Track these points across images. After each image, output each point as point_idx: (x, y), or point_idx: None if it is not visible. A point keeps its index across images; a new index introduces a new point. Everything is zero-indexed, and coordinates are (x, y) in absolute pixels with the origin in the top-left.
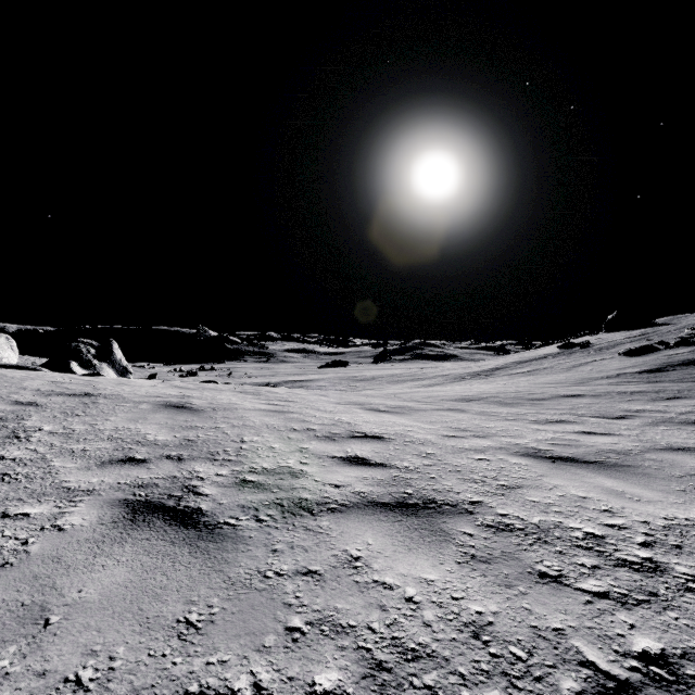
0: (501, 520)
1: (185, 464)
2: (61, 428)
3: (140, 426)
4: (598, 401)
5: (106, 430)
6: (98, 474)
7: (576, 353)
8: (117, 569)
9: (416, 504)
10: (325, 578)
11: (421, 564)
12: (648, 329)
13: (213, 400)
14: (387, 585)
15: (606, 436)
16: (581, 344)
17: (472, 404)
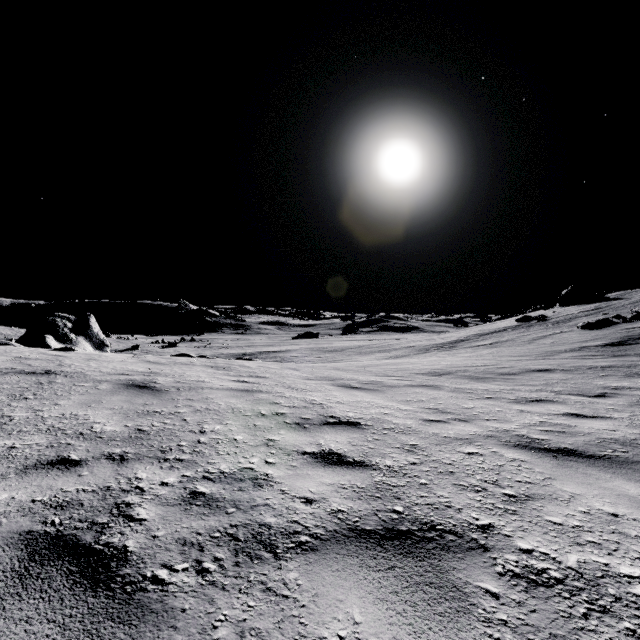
0: (527, 563)
1: (126, 467)
2: None
3: (91, 412)
4: (571, 376)
5: (50, 418)
6: (12, 485)
7: (534, 326)
8: None
9: (410, 532)
10: None
11: None
12: (602, 303)
13: (180, 377)
14: None
15: (597, 419)
16: (538, 318)
17: (443, 379)
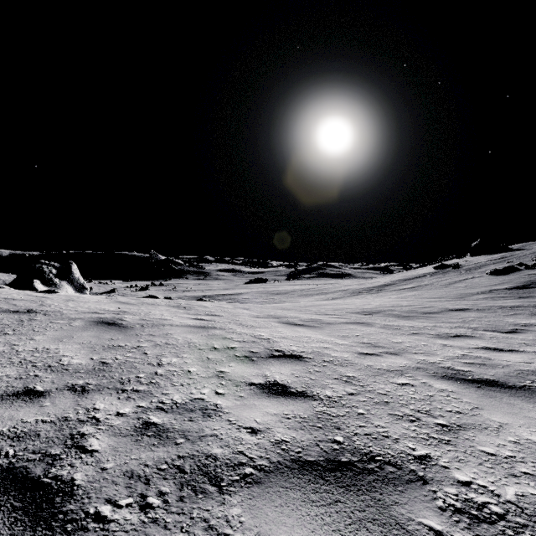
0: (467, 496)
1: (86, 398)
2: None
3: (61, 346)
4: (485, 315)
5: (23, 352)
6: None
7: (449, 272)
8: None
9: (351, 463)
10: None
11: None
12: (506, 253)
13: (146, 315)
14: None
15: (513, 352)
16: (452, 265)
17: (374, 317)
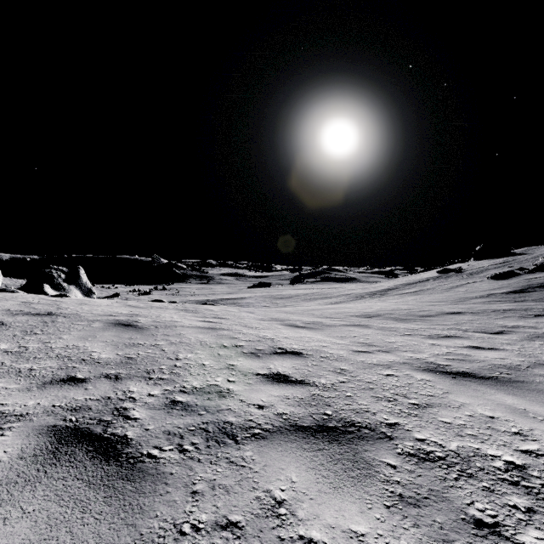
0: (420, 447)
1: (121, 383)
2: (16, 346)
3: (88, 344)
4: (478, 317)
5: (57, 348)
6: (36, 395)
7: (452, 277)
8: (19, 524)
9: (336, 427)
10: (246, 533)
11: (349, 509)
12: (509, 258)
13: (157, 318)
14: (314, 543)
15: (493, 350)
16: (455, 270)
17: (373, 320)
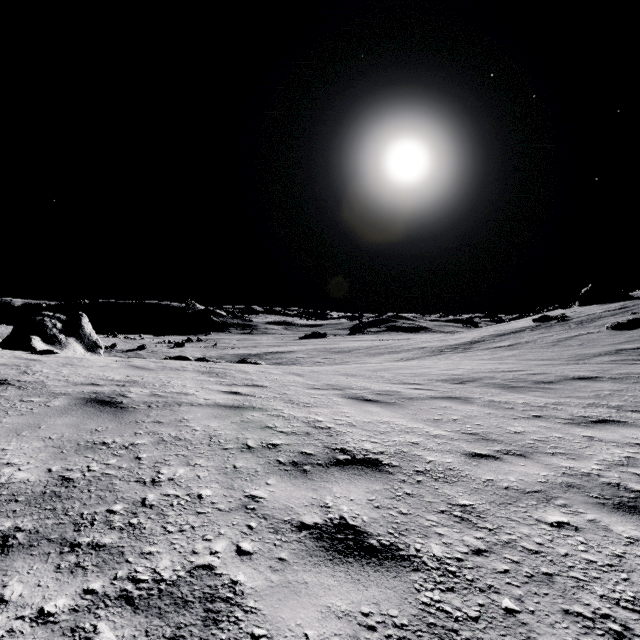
0: None
1: None
2: None
3: (13, 444)
4: (625, 386)
5: None
6: None
7: (555, 326)
8: None
9: None
10: None
11: None
12: (627, 302)
13: (160, 387)
14: None
15: None
16: (558, 317)
17: (469, 387)
